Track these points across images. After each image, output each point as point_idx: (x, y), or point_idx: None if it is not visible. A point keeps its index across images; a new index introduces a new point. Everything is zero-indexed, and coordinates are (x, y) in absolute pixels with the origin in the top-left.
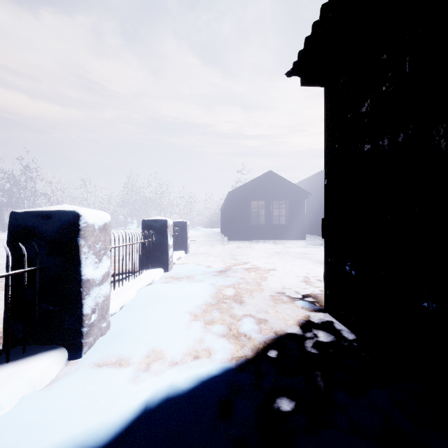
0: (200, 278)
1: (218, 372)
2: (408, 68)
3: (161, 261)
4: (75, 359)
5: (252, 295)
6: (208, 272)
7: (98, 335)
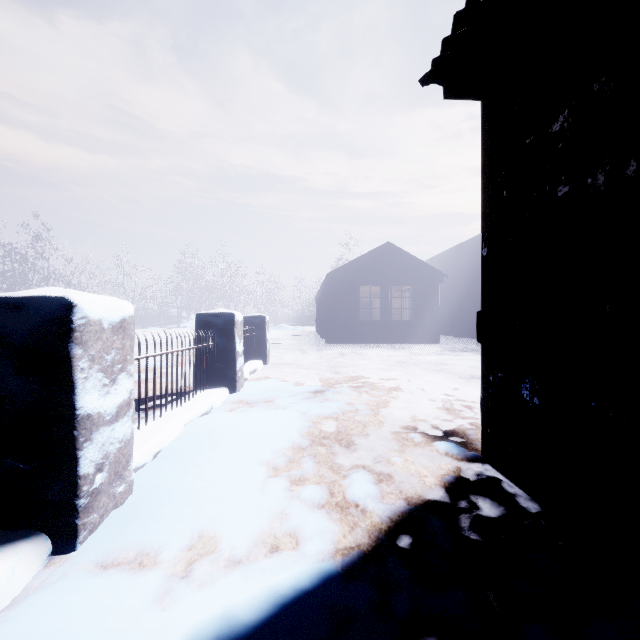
0: (284, 403)
1: (310, 584)
2: None
3: (225, 377)
4: (64, 554)
5: (365, 432)
6: (296, 394)
7: (109, 508)
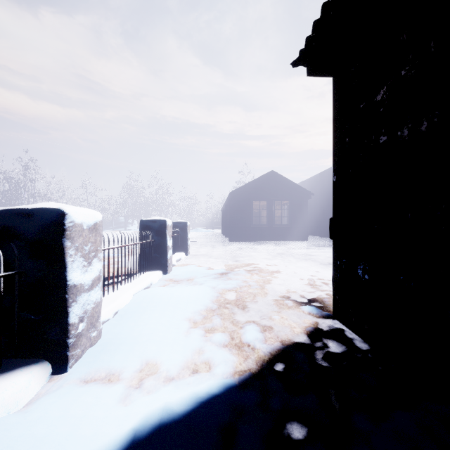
0: (200, 281)
1: (218, 391)
2: (433, 48)
3: (160, 263)
4: (59, 374)
5: (255, 300)
6: (208, 275)
7: (87, 346)
